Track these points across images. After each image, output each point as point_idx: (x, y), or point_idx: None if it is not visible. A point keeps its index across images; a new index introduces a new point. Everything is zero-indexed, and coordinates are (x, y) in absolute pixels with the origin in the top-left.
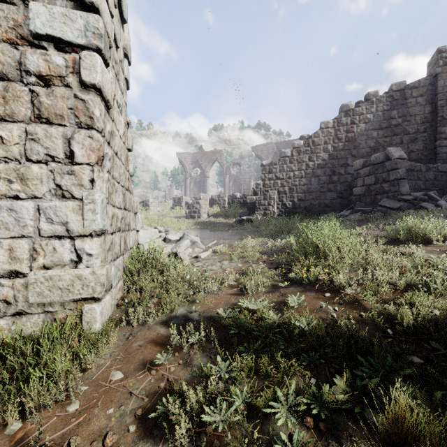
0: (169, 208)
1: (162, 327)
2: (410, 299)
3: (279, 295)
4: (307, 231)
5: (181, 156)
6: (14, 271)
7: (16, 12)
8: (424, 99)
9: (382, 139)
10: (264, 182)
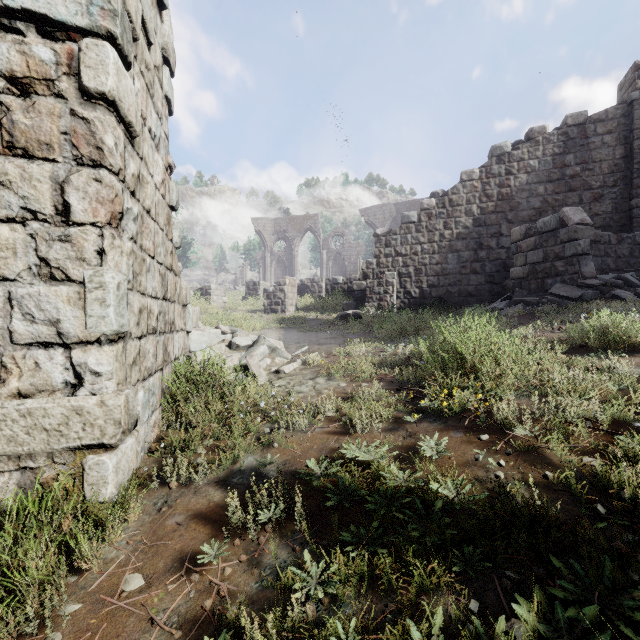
0: (240, 298)
1: (217, 489)
2: (625, 448)
3: (406, 436)
4: (447, 333)
5: (258, 222)
6: None
7: None
8: (615, 138)
9: (552, 196)
10: (378, 260)
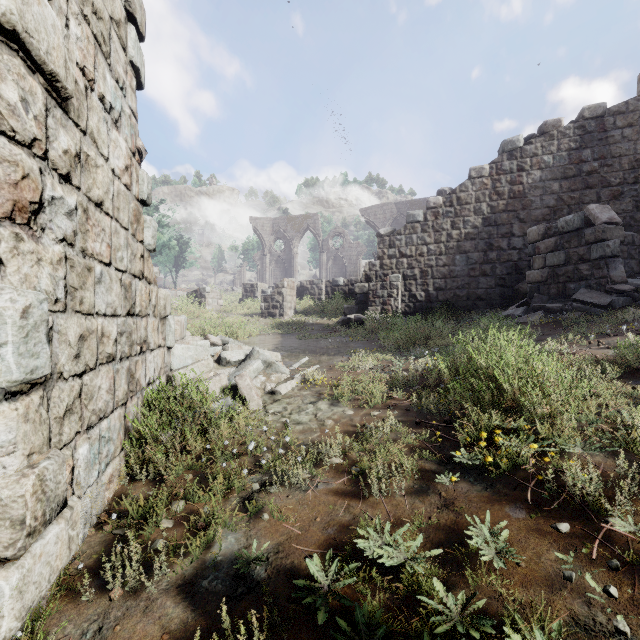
0: (237, 300)
1: (178, 603)
2: None
3: (440, 505)
4: (476, 354)
5: (256, 222)
6: None
7: None
8: (636, 131)
9: (567, 194)
10: (382, 262)
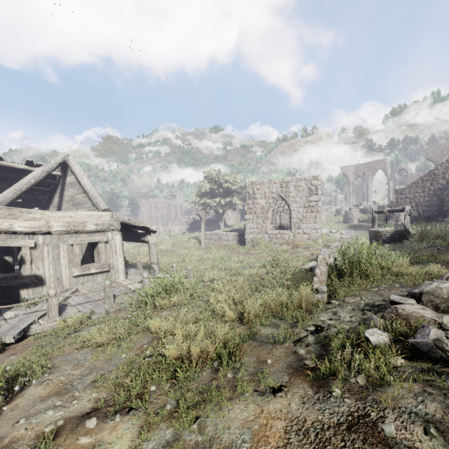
0: (333, 215)
1: None
2: None
3: None
4: None
5: (344, 169)
6: (308, 233)
7: (309, 198)
8: None
9: None
10: (396, 200)
